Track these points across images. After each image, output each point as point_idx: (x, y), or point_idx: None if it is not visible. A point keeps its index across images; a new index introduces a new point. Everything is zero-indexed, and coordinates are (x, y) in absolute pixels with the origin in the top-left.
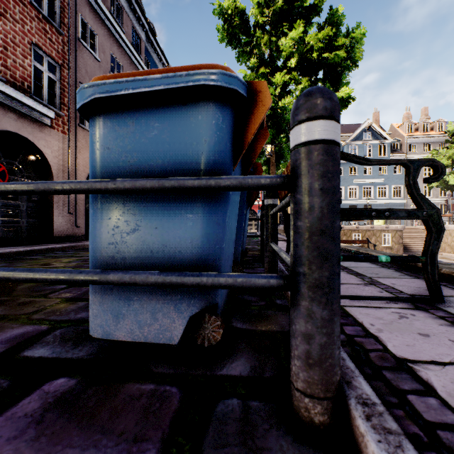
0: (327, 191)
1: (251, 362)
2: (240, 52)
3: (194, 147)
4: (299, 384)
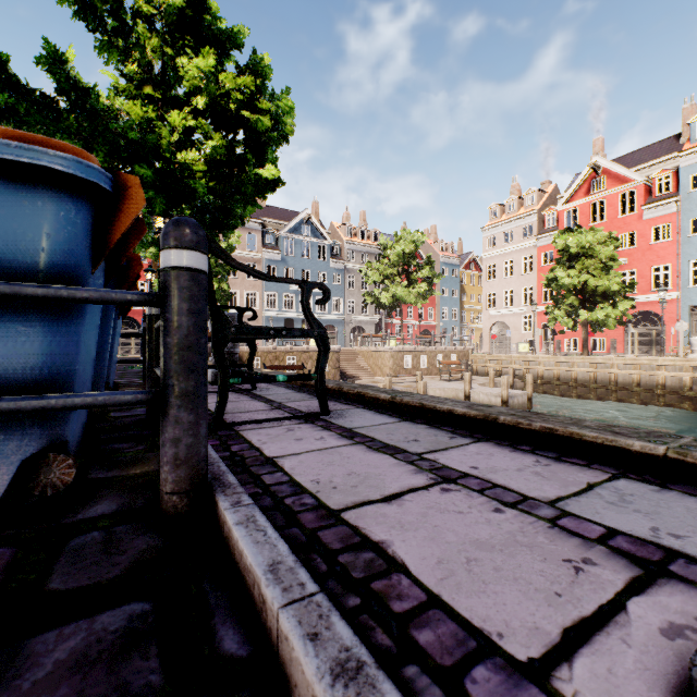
0: (194, 313)
1: (119, 502)
2: (104, 41)
3: (31, 240)
4: (169, 487)
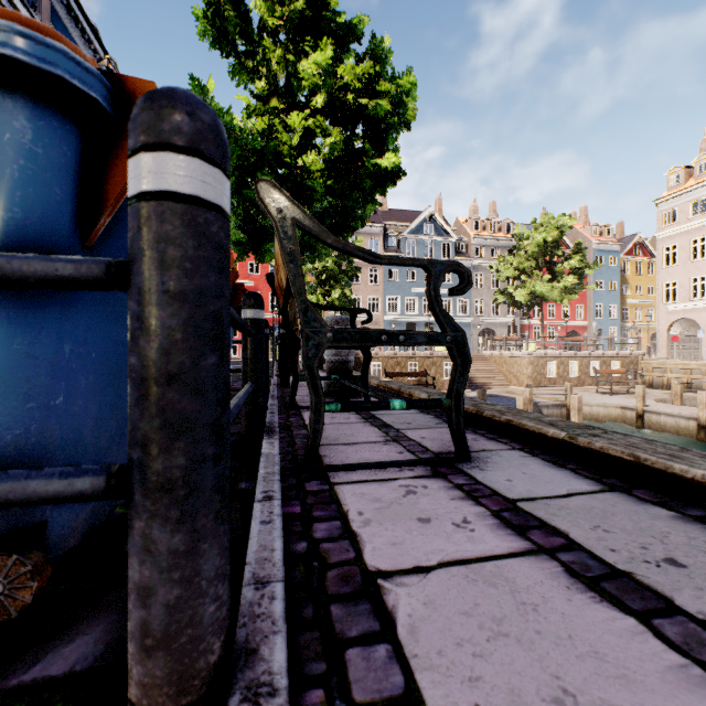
0: (183, 297)
1: (115, 632)
2: (236, 64)
3: None
4: (133, 690)
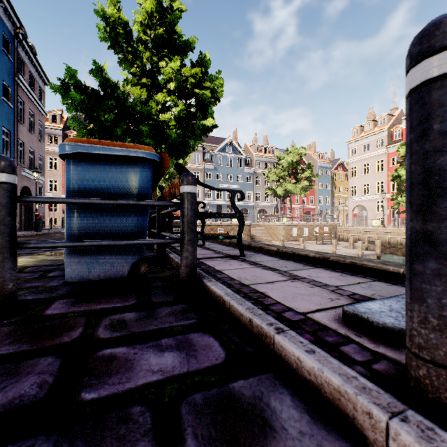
0: (193, 209)
1: (161, 283)
2: (122, 57)
3: (135, 183)
4: (184, 275)
